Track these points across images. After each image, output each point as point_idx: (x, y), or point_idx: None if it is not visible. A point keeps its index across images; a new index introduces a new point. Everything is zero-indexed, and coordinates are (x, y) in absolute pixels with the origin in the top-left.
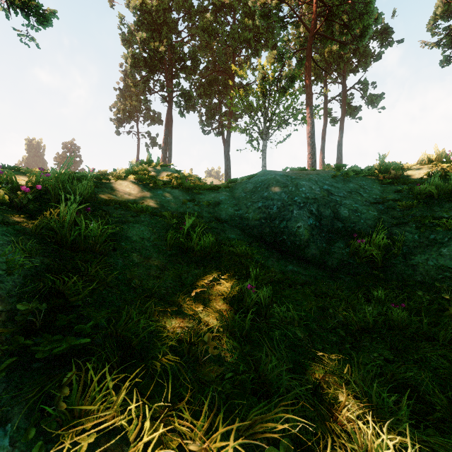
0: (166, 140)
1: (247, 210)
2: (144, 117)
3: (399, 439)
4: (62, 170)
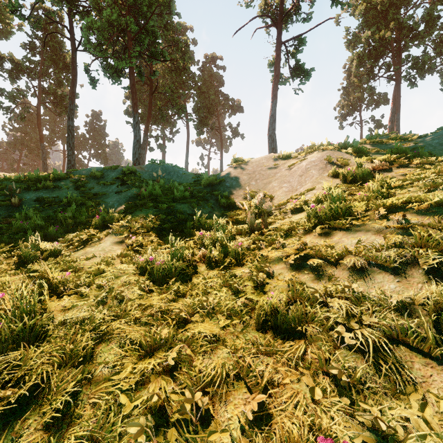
0: (392, 119)
1: (442, 140)
2: (367, 104)
3: (438, 159)
4: (345, 141)
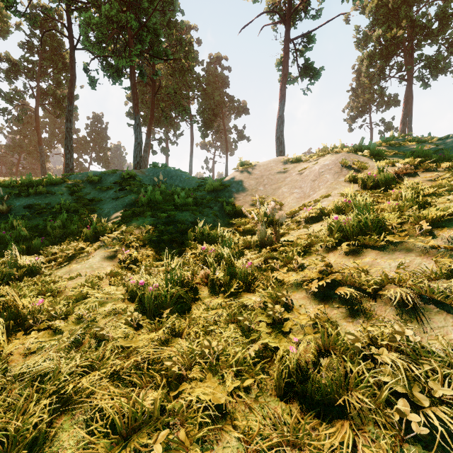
0: (404, 121)
1: None
2: (377, 106)
3: None
4: (360, 143)
